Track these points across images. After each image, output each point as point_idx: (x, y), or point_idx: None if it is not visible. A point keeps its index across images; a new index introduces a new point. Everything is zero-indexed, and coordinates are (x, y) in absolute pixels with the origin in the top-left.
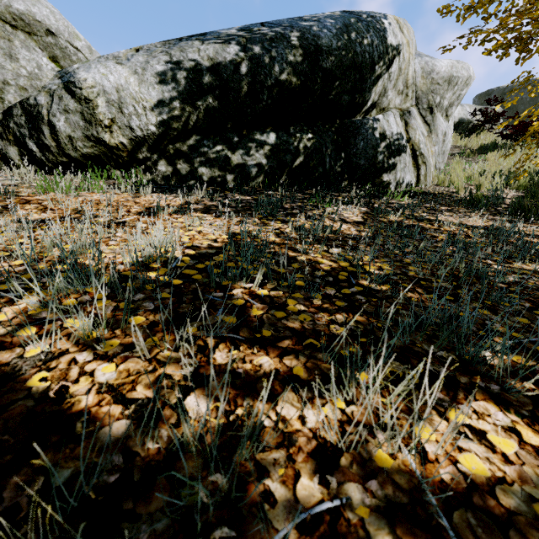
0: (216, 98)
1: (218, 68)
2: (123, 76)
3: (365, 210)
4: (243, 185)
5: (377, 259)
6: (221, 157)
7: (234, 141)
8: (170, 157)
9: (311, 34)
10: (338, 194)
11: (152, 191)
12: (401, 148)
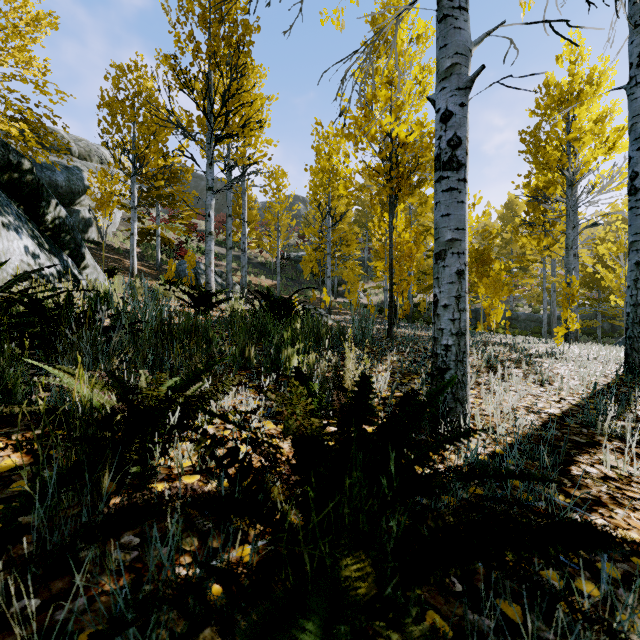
0: None
1: None
2: None
3: None
4: None
5: None
6: None
7: None
8: None
9: (54, 178)
10: None
11: None
12: (91, 224)
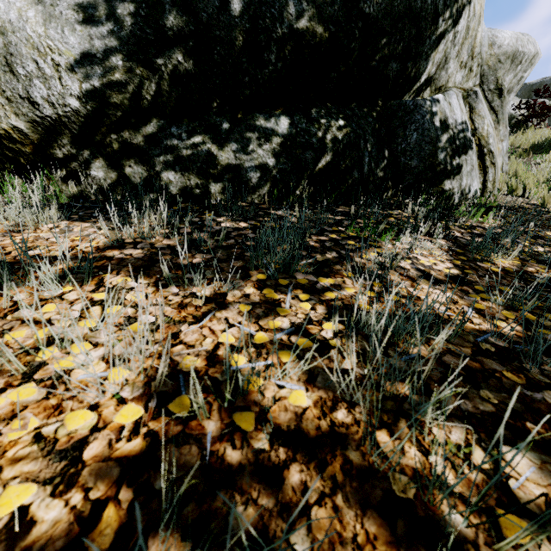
0: (190, 54)
1: (192, 1)
2: (15, 6)
3: (446, 243)
4: (238, 200)
5: None
6: (200, 155)
7: (222, 129)
8: (113, 154)
9: None
10: (386, 211)
11: (65, 216)
12: (467, 143)
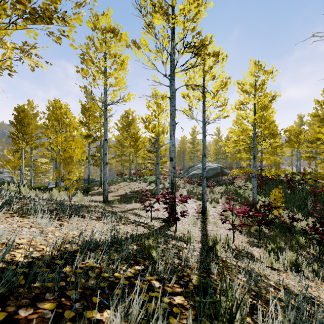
0: None
1: None
2: None
3: None
4: None
5: None
6: None
7: None
8: None
9: None
10: None
11: None
12: None
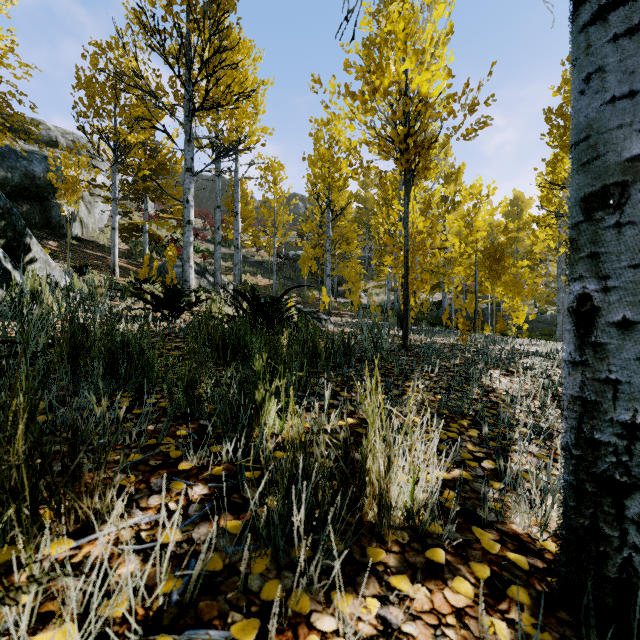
0: None
1: None
2: None
3: (58, 243)
4: None
5: (63, 255)
6: None
7: None
8: None
9: (31, 169)
10: (44, 234)
11: None
12: (74, 219)
